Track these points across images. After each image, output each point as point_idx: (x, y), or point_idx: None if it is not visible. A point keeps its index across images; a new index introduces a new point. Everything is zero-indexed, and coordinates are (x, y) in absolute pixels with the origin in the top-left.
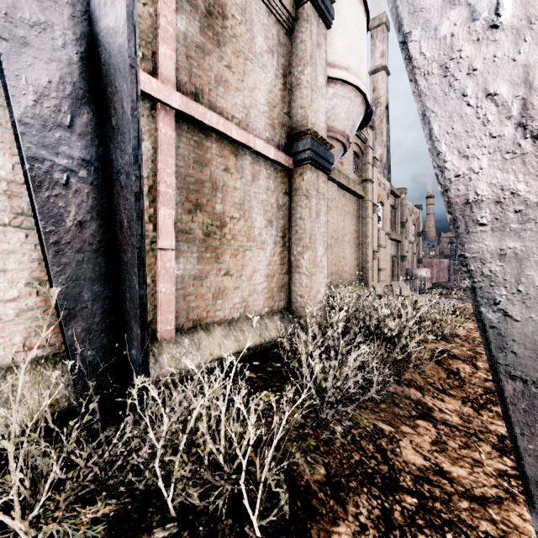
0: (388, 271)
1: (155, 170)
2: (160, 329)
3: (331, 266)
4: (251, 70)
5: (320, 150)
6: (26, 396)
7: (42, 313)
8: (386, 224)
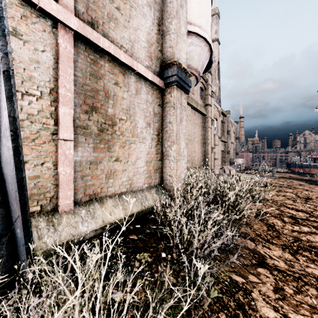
0: (220, 160)
1: (56, 76)
2: (60, 203)
3: (187, 156)
4: (135, 15)
5: (183, 77)
6: None
7: None
8: (218, 131)
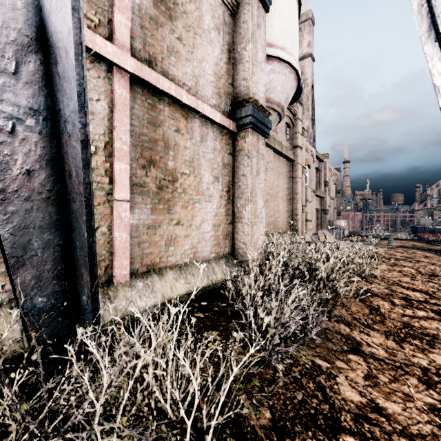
0: (314, 222)
1: (111, 128)
2: (116, 273)
3: (267, 217)
4: (200, 44)
5: (260, 117)
6: None
7: None
8: (312, 183)
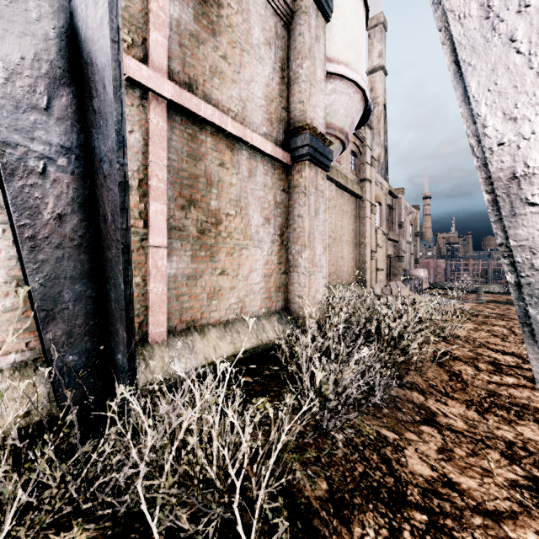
0: (386, 272)
1: (146, 163)
2: (152, 331)
3: (329, 266)
4: (248, 62)
5: (319, 146)
6: (1, 405)
7: (21, 314)
8: (384, 224)
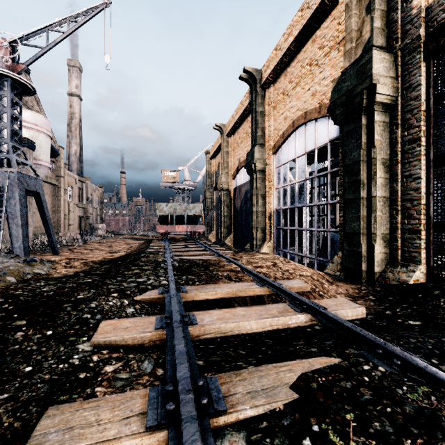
0: (77, 226)
1: None
2: None
3: (35, 223)
4: None
5: None
6: None
7: None
8: (75, 198)
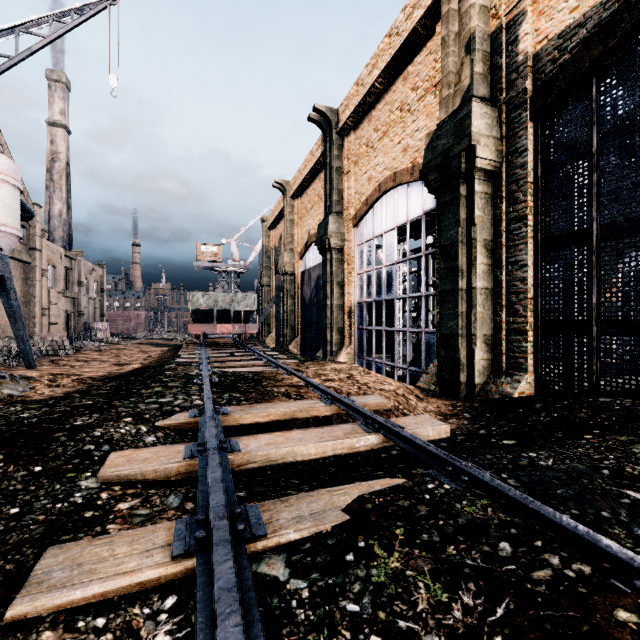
0: (63, 325)
1: None
2: None
3: None
4: None
5: None
6: None
7: None
8: (59, 283)
